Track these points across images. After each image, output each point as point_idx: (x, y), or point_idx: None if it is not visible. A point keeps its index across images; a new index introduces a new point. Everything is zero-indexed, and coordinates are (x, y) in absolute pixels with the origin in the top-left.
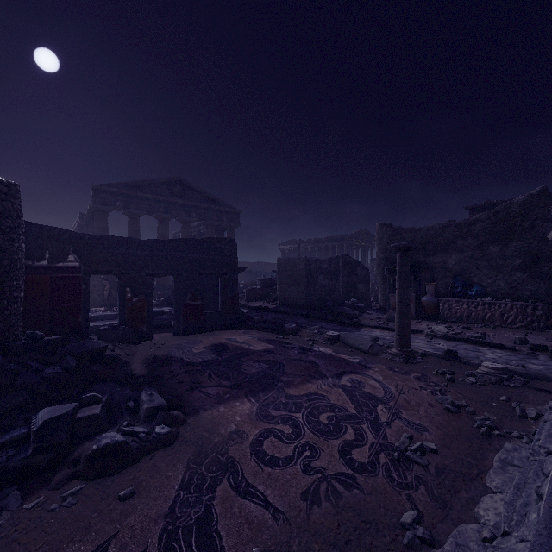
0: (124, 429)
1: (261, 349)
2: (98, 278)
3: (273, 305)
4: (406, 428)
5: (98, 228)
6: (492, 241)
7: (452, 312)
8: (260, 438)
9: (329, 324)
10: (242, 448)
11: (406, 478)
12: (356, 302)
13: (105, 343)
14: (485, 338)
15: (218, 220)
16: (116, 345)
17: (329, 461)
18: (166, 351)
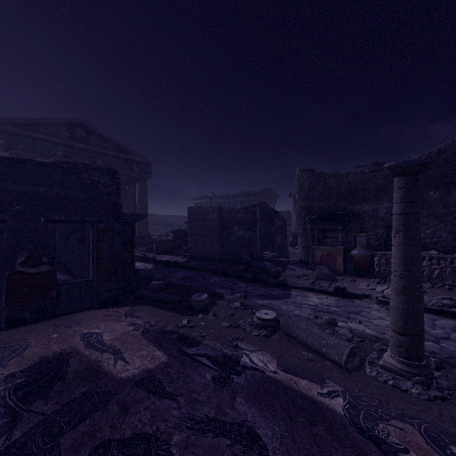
0: None
1: (136, 374)
2: None
3: (184, 259)
4: None
5: None
6: (432, 186)
7: (390, 268)
8: None
9: (249, 285)
10: None
11: None
12: (277, 255)
13: None
14: None
15: (128, 169)
16: None
17: None
18: None
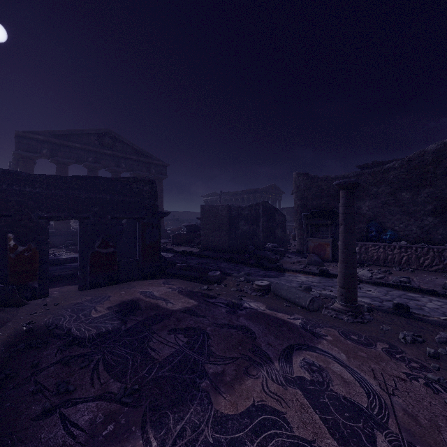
0: None
1: (181, 308)
2: None
3: (197, 249)
4: None
5: None
6: (404, 188)
7: (368, 255)
8: None
9: (252, 269)
10: None
11: None
12: (276, 246)
13: None
14: (411, 283)
15: (147, 171)
16: None
17: None
18: (54, 316)
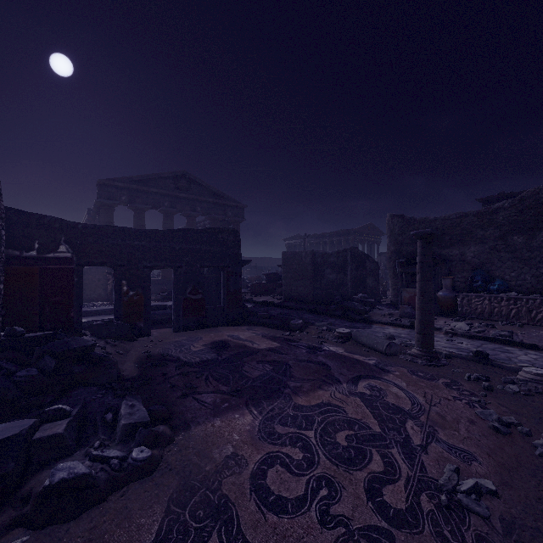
0: (92, 453)
1: (266, 348)
2: (103, 272)
3: (279, 300)
4: (448, 455)
5: (104, 222)
6: (516, 231)
7: (472, 308)
8: (263, 467)
9: (337, 320)
10: (240, 481)
11: (464, 538)
12: (366, 297)
13: (98, 340)
14: (513, 337)
15: (223, 214)
16: (109, 342)
17: (354, 505)
18: (163, 349)
